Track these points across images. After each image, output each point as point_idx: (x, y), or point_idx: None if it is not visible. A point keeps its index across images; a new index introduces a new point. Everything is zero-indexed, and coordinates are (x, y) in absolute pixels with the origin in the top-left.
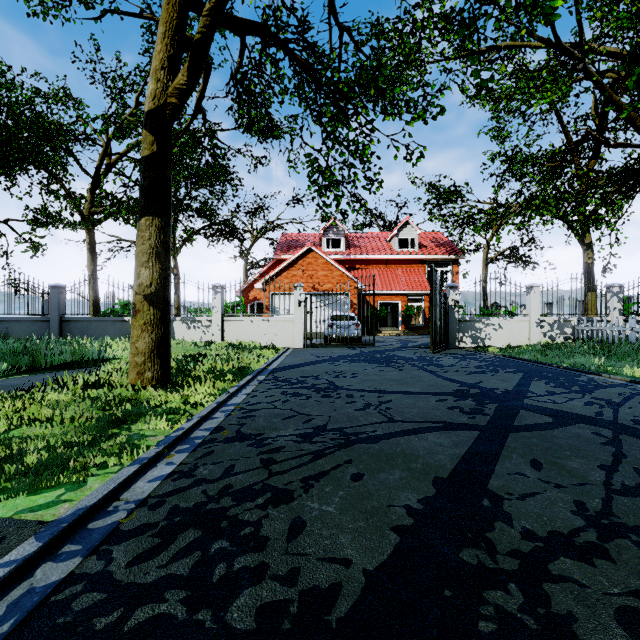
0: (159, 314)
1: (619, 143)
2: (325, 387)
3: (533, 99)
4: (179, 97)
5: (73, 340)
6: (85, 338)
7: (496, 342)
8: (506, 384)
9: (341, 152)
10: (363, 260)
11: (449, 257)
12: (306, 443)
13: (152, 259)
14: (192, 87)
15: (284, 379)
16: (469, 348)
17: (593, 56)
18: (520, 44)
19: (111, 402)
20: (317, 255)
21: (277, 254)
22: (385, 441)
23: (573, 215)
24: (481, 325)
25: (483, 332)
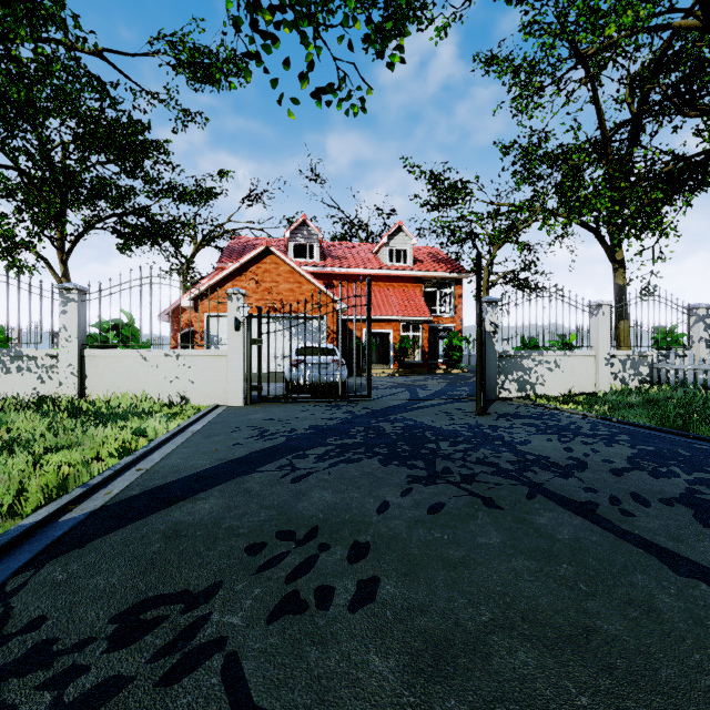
0: None
1: (703, 108)
2: None
3: (606, 20)
4: None
5: None
6: None
7: (551, 389)
8: None
9: None
10: (343, 275)
11: (451, 275)
12: None
13: None
14: None
15: None
16: (520, 400)
17: None
18: None
19: None
20: (278, 260)
21: (223, 262)
22: None
23: (619, 217)
24: (531, 363)
25: (534, 373)
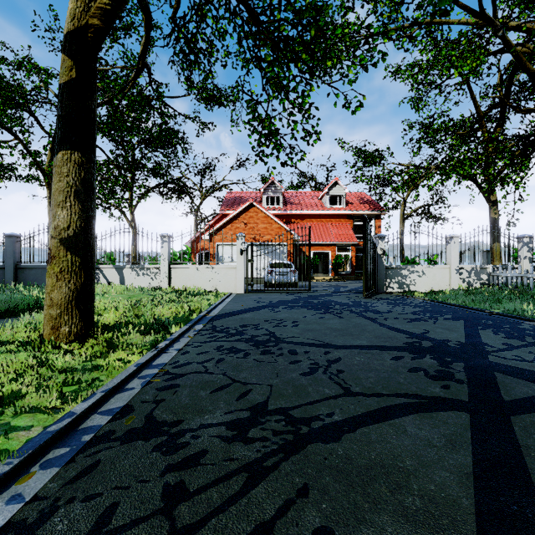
0: (78, 260)
1: (529, 109)
2: (265, 340)
3: (454, 67)
4: (102, 18)
5: (17, 287)
6: (36, 284)
7: (420, 287)
8: (455, 334)
9: (281, 99)
10: (298, 215)
11: (372, 213)
12: (238, 442)
13: (70, 198)
14: (118, 9)
15: (222, 329)
16: (397, 293)
17: (506, 30)
18: (439, 21)
19: (0, 369)
20: (258, 210)
21: (223, 209)
22: (349, 436)
23: (483, 175)
24: (406, 272)
25: (408, 278)
